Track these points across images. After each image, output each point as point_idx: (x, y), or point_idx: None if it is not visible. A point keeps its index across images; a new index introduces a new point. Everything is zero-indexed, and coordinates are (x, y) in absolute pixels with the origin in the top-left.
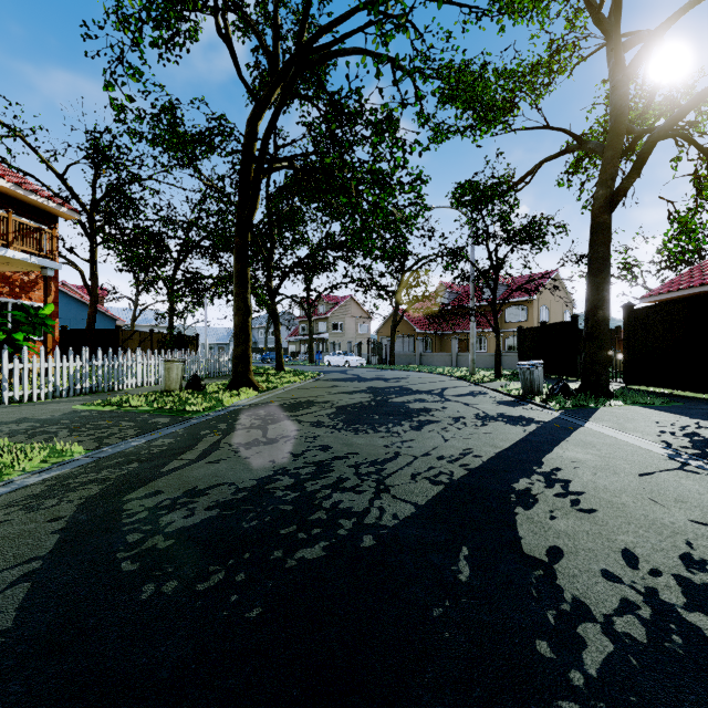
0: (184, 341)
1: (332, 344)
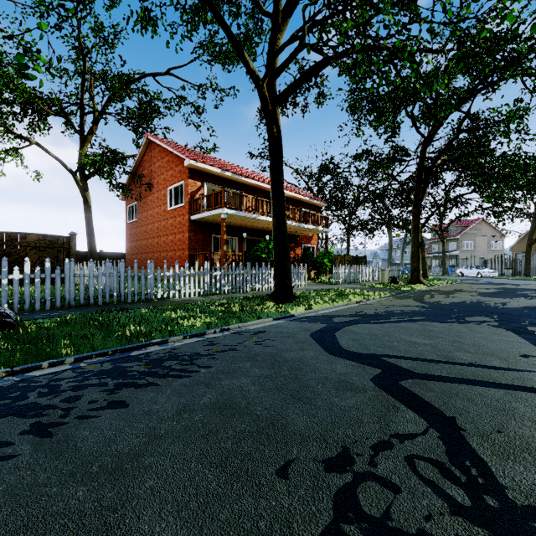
0: (358, 260)
1: (463, 260)
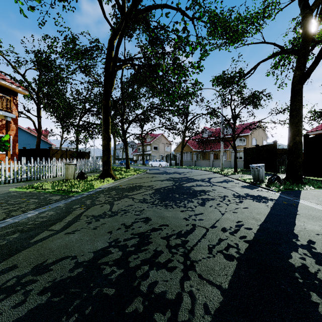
0: (82, 154)
1: (153, 156)
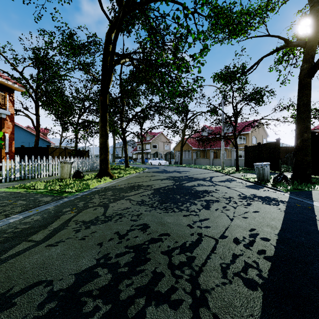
0: (81, 153)
1: (152, 154)
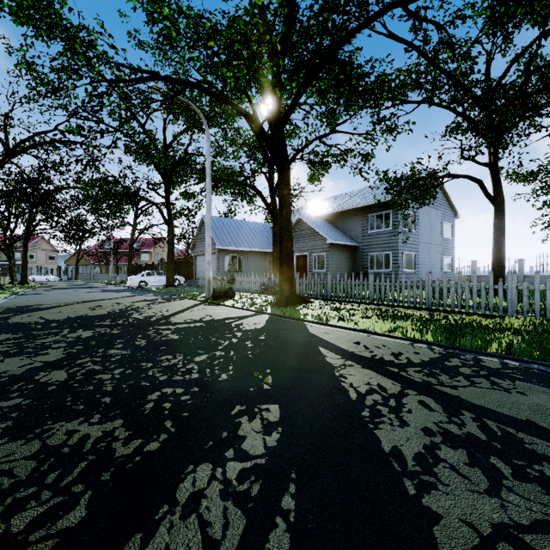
0: None
1: (30, 269)
